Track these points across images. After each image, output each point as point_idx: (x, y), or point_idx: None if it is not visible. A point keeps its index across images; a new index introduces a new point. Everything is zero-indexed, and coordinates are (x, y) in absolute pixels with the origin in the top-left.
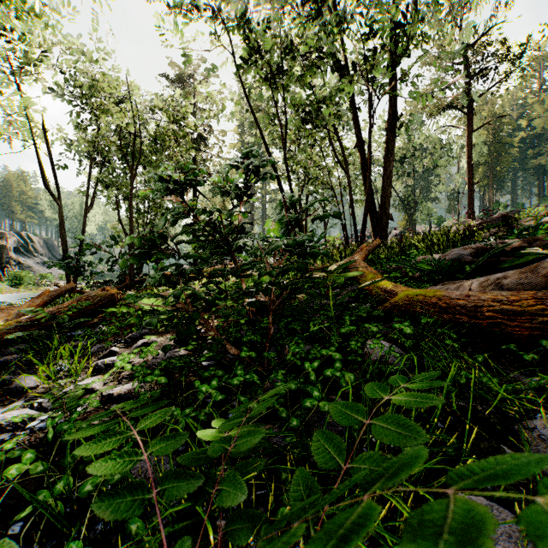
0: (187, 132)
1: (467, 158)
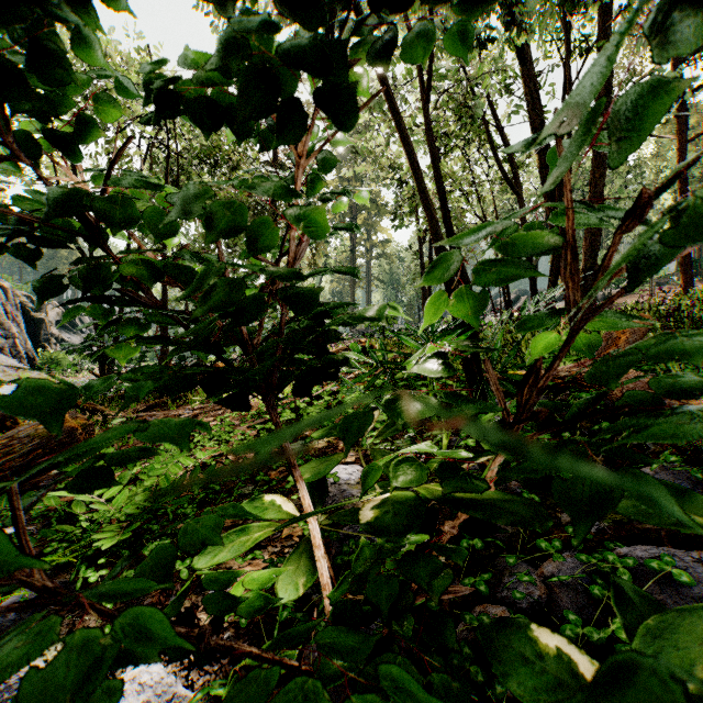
0: (264, 161)
1: (678, 182)
